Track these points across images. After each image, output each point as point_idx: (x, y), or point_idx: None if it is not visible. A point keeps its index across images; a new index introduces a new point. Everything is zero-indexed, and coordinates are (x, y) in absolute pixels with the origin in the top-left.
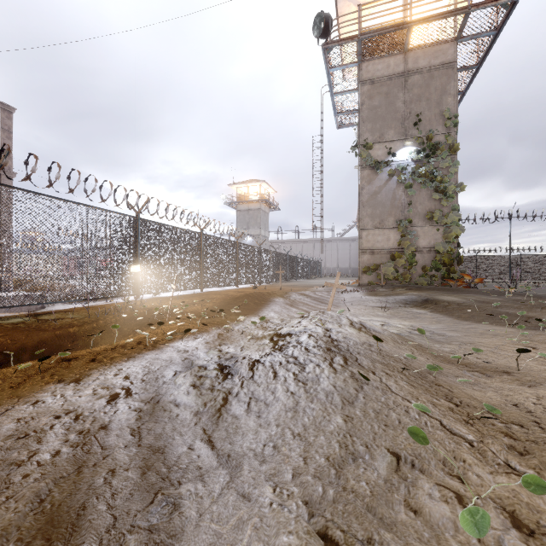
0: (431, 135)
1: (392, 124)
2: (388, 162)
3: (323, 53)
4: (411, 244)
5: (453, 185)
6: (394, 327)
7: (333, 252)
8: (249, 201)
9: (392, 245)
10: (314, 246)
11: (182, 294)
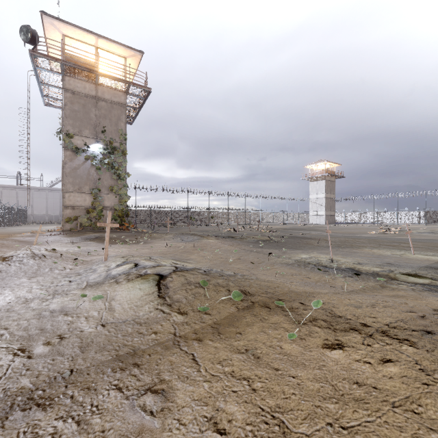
0: (112, 141)
1: (87, 126)
2: (85, 151)
3: (30, 55)
4: (100, 204)
5: (124, 173)
6: (73, 250)
7: (42, 200)
8: None
9: (87, 204)
10: (18, 193)
11: None
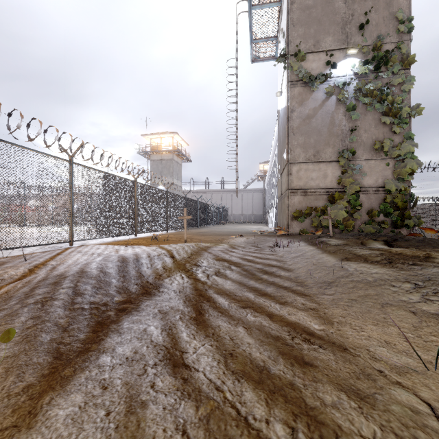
0: (380, 42)
1: (329, 29)
2: (328, 74)
3: None
4: (354, 182)
5: (408, 107)
6: None
7: (238, 201)
8: (162, 151)
9: (329, 183)
10: (222, 195)
11: (20, 254)
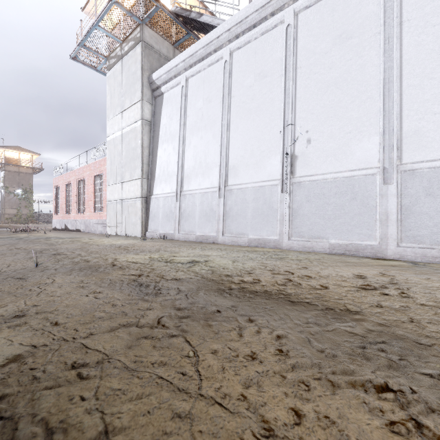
0: (26, 188)
1: (15, 183)
2: (14, 193)
3: None
4: (21, 213)
5: (32, 200)
6: None
7: None
8: None
9: (15, 213)
10: None
11: None
